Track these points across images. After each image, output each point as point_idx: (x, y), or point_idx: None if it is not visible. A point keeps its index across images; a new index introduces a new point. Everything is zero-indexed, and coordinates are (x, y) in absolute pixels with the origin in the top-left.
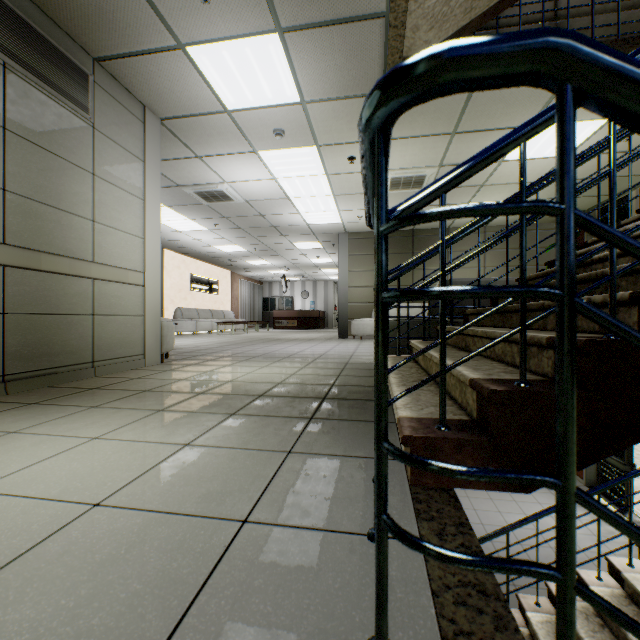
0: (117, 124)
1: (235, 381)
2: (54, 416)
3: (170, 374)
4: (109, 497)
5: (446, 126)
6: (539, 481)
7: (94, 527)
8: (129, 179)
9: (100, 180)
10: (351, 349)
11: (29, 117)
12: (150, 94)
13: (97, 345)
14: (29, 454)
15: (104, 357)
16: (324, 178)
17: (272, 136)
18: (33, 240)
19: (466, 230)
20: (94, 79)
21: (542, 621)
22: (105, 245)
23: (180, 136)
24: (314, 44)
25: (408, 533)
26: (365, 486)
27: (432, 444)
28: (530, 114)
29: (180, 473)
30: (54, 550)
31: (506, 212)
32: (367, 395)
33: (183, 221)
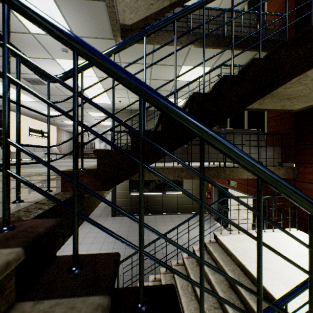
0: None
1: (26, 172)
2: None
3: None
4: None
5: (148, 60)
6: None
7: None
8: None
9: None
10: None
11: None
12: None
13: None
14: None
15: None
16: (96, 78)
17: (62, 52)
18: None
19: None
20: None
21: (177, 269)
22: None
23: None
24: (72, 6)
25: None
26: (38, 193)
27: (71, 173)
28: (181, 60)
29: None
30: None
31: None
32: None
33: None
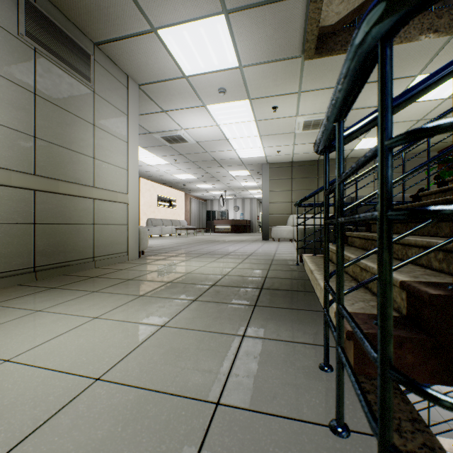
0: (109, 89)
1: (192, 273)
2: (67, 298)
3: (146, 266)
4: (107, 372)
5: None
6: None
7: (96, 401)
8: (117, 128)
9: (98, 129)
10: (273, 248)
11: (51, 86)
12: (132, 67)
13: (96, 245)
14: (49, 330)
15: (101, 254)
16: (253, 123)
17: (217, 93)
18: (54, 172)
19: None
20: (94, 58)
21: None
22: (101, 175)
23: (152, 97)
24: (251, 21)
25: None
26: (314, 372)
27: (374, 339)
28: (419, 66)
29: (160, 352)
30: (65, 423)
31: None
32: (294, 286)
33: (153, 158)
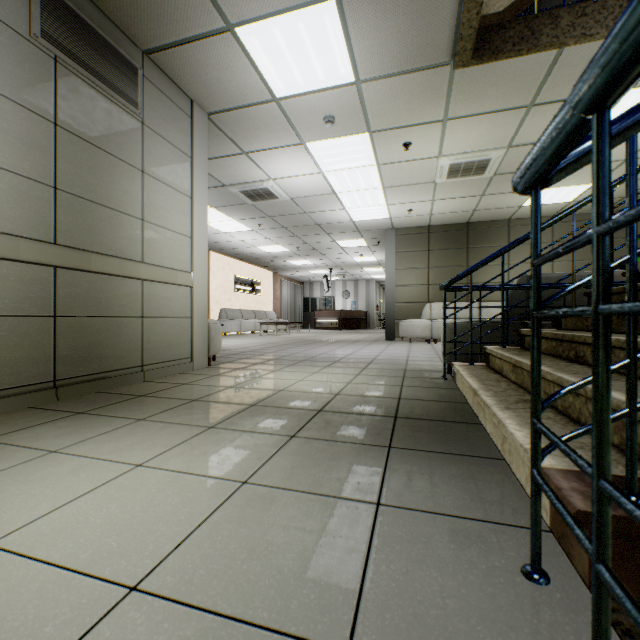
0: (165, 120)
1: (287, 390)
2: (99, 431)
3: (218, 380)
4: (150, 574)
5: (522, 97)
6: None
7: None
8: (177, 176)
9: (149, 178)
10: (403, 353)
11: (80, 113)
12: (198, 87)
13: (146, 348)
14: (64, 486)
15: (153, 361)
16: (374, 169)
17: (321, 124)
18: (84, 240)
19: (557, 215)
20: (143, 73)
21: None
22: (154, 245)
23: (227, 131)
24: (375, 8)
25: None
26: (516, 585)
27: (629, 528)
28: None
29: (240, 533)
30: None
31: None
32: (447, 414)
33: (228, 222)
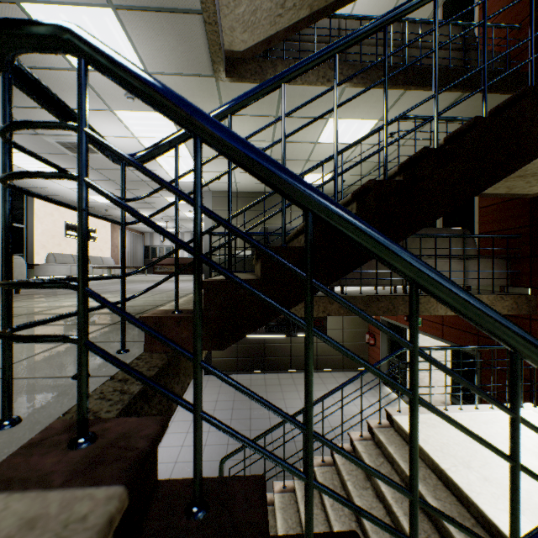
0: None
1: (70, 306)
2: None
3: None
4: None
5: (270, 110)
6: (65, 285)
7: None
8: None
9: None
10: None
11: None
12: None
13: None
14: None
15: None
16: None
17: (125, 98)
18: None
19: None
20: None
21: (324, 471)
22: None
23: None
24: (146, 24)
25: (4, 332)
26: None
27: (160, 321)
28: (327, 109)
29: None
30: None
31: (48, 127)
32: None
33: (50, 169)
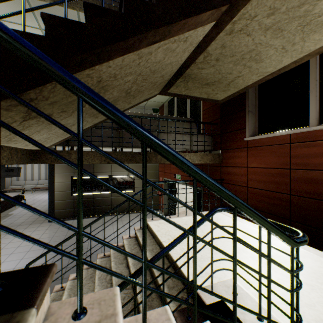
0: None
1: None
2: None
3: None
4: None
5: None
6: None
7: None
8: None
9: None
10: None
11: None
12: None
13: None
14: None
15: None
16: None
17: None
18: None
19: None
20: None
21: (102, 261)
22: None
23: None
24: None
25: None
26: None
27: None
28: None
29: None
30: None
31: None
32: None
33: None
